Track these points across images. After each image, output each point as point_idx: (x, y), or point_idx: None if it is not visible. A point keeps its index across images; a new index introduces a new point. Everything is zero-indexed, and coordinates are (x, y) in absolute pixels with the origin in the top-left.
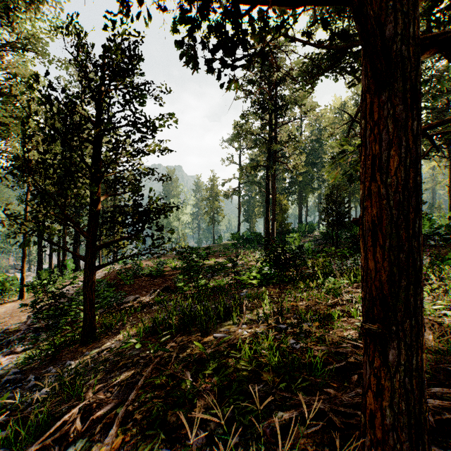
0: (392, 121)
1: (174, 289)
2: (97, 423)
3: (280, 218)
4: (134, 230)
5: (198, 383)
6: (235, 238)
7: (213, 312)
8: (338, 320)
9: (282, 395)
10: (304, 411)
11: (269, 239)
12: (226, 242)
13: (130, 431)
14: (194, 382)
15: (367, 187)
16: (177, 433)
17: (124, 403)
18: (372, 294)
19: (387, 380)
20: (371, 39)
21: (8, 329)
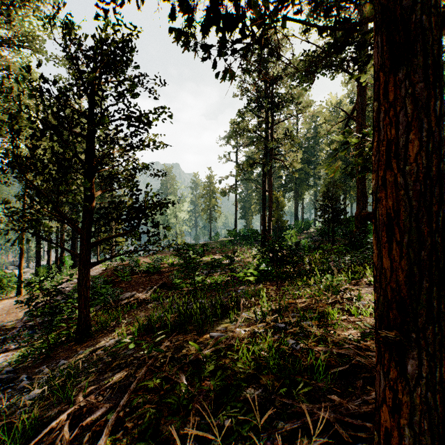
0: (412, 101)
1: (171, 286)
2: (86, 430)
3: (277, 215)
4: (130, 226)
5: (193, 387)
6: (231, 235)
7: (210, 310)
8: (338, 319)
9: (282, 402)
10: (307, 421)
11: (266, 235)
12: (223, 238)
13: (119, 441)
14: (189, 386)
15: (381, 176)
16: (170, 444)
17: (115, 408)
18: (387, 297)
19: (405, 394)
20: (389, 3)
21: (5, 326)
